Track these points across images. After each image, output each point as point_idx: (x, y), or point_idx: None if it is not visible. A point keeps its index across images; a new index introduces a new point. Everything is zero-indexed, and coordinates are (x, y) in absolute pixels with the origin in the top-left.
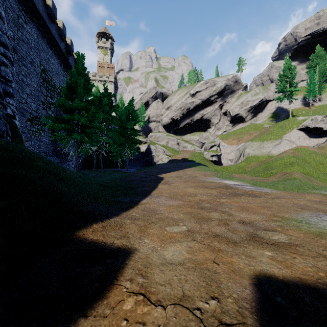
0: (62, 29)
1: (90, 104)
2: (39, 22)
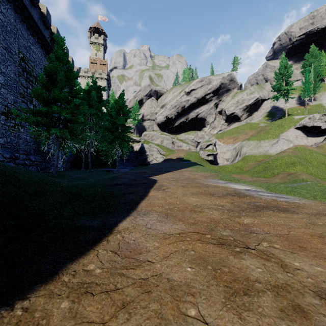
0: (45, 15)
1: (73, 96)
2: (16, 4)
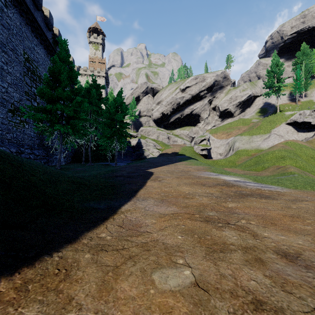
0: (48, 18)
1: (75, 94)
2: (22, 8)
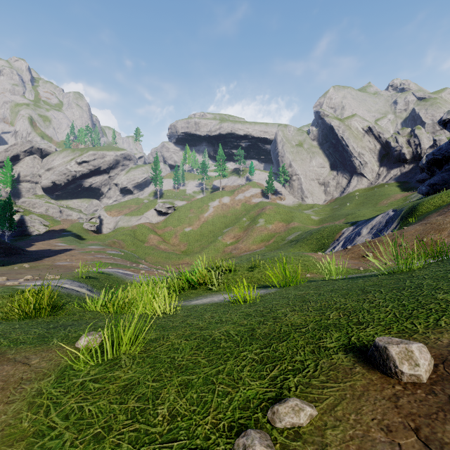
0: None
1: None
2: None
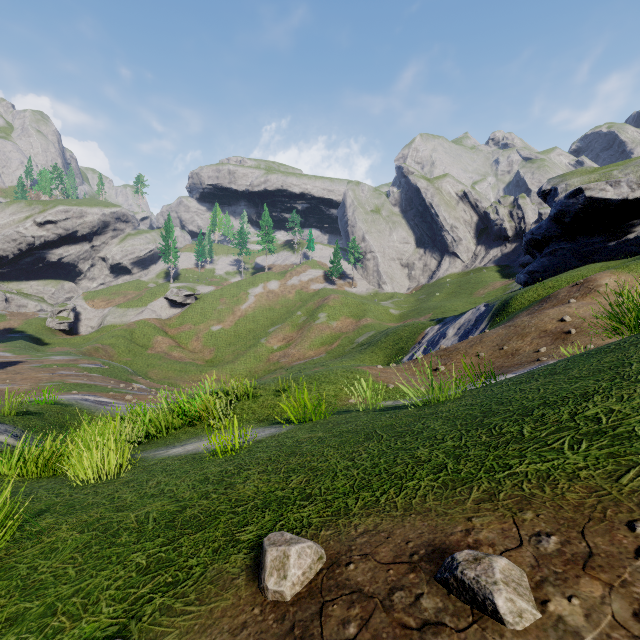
0: None
1: None
2: None
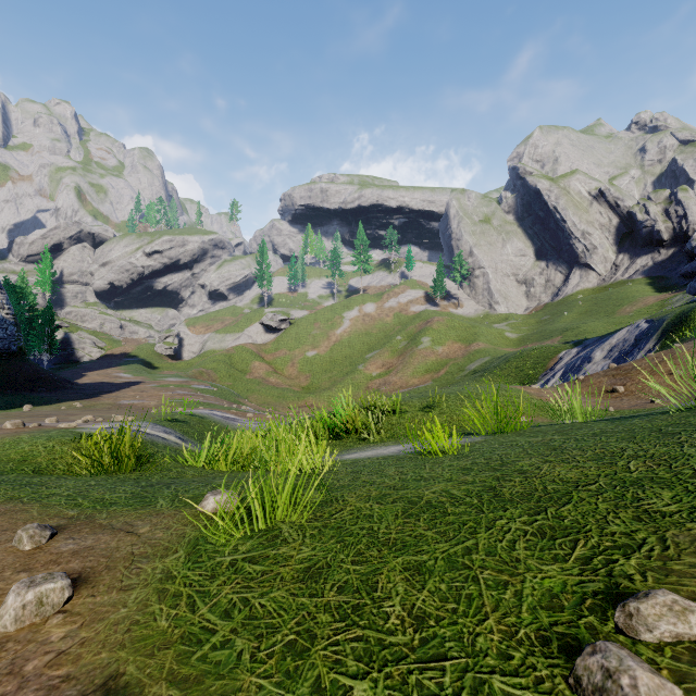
0: None
1: None
2: None
